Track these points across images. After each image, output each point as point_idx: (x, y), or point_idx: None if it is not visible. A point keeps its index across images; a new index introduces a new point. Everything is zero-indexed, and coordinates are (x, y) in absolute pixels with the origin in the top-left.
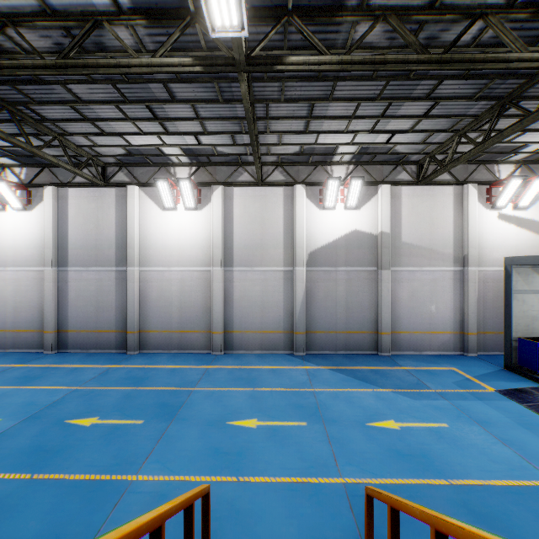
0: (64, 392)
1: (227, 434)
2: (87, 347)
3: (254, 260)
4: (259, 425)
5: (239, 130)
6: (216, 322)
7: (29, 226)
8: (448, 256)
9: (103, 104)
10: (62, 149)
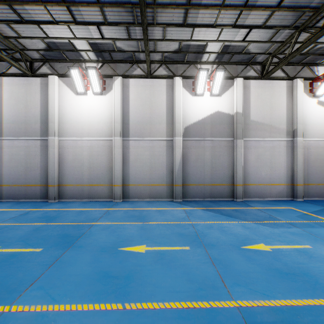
0: None
1: (118, 258)
2: (18, 197)
3: (145, 132)
4: (148, 250)
5: (132, 22)
6: (116, 178)
7: None
8: (282, 130)
9: None
10: None
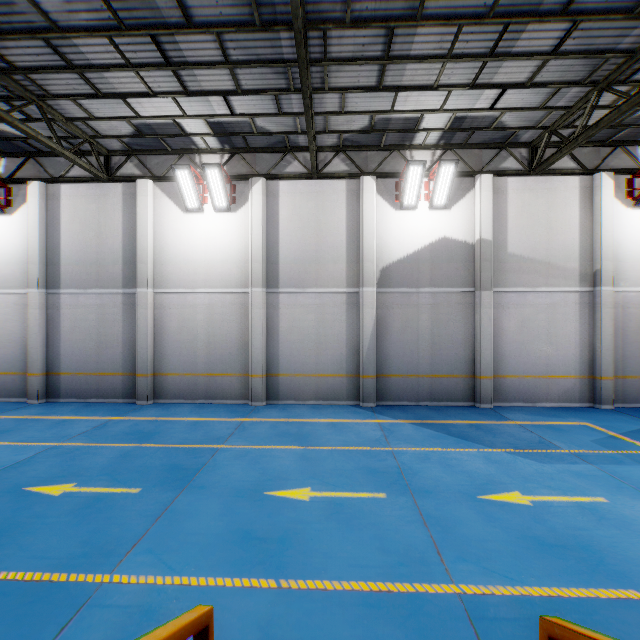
0: (37, 450)
1: (265, 509)
2: (85, 395)
3: (307, 279)
4: (314, 497)
5: (286, 87)
6: (255, 362)
7: (10, 234)
8: (572, 272)
9: (89, 33)
10: (44, 119)
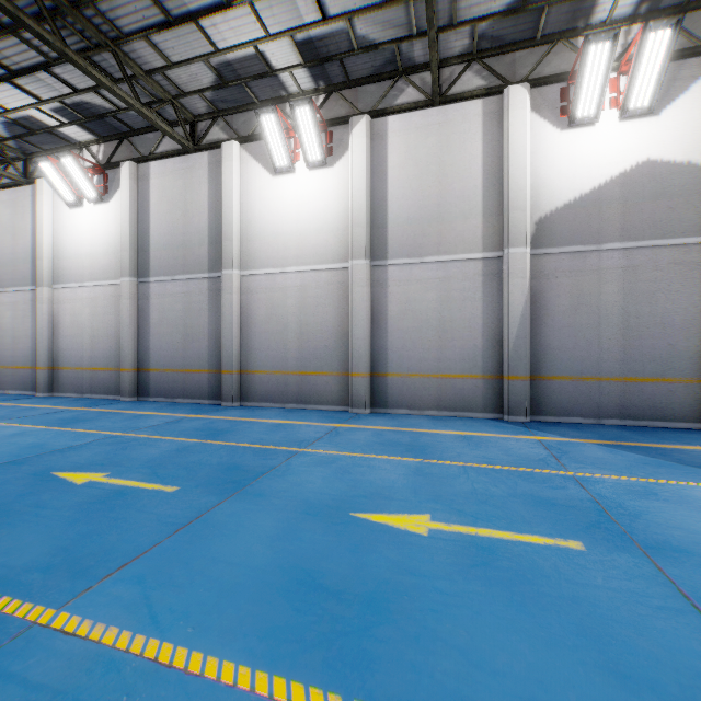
0: (96, 437)
1: (347, 539)
2: (172, 394)
3: (425, 244)
4: (437, 531)
5: None
6: (356, 357)
7: (106, 223)
8: None
9: None
10: (121, 71)
